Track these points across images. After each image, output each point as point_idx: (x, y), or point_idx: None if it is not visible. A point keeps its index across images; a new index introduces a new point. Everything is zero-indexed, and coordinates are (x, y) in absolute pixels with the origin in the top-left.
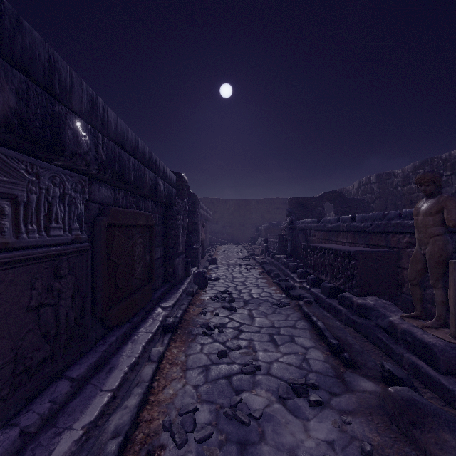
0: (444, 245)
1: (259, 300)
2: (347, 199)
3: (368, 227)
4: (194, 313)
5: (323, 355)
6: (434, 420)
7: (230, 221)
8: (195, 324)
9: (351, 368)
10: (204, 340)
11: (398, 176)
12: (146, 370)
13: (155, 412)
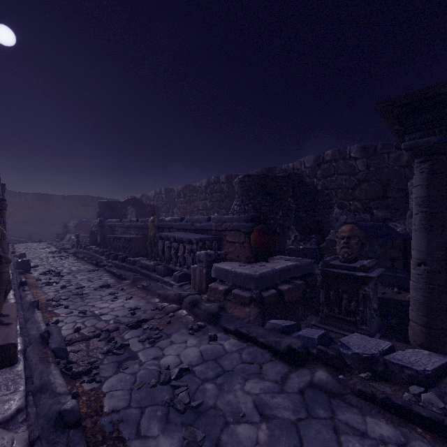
0: (155, 232)
1: (78, 271)
2: (144, 205)
3: (143, 225)
4: (32, 281)
5: (114, 280)
6: (142, 280)
7: (27, 216)
8: (37, 284)
9: (124, 280)
10: (49, 287)
11: (176, 192)
12: (27, 292)
13: (41, 300)
